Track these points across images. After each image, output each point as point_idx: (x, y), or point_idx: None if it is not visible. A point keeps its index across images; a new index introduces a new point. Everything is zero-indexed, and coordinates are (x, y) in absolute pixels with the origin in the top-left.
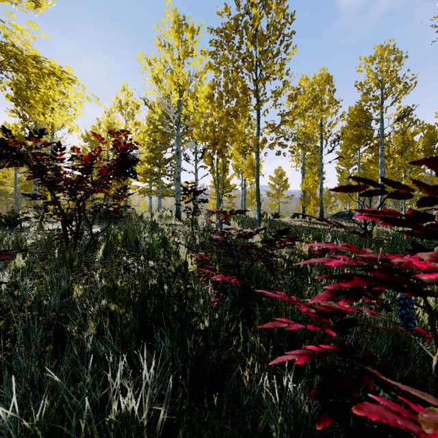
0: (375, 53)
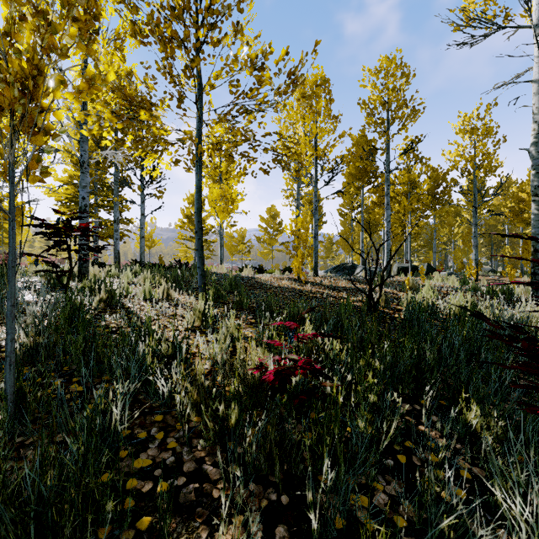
0: (380, 65)
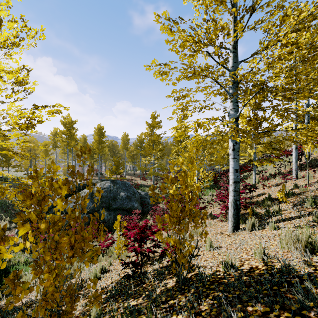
0: None
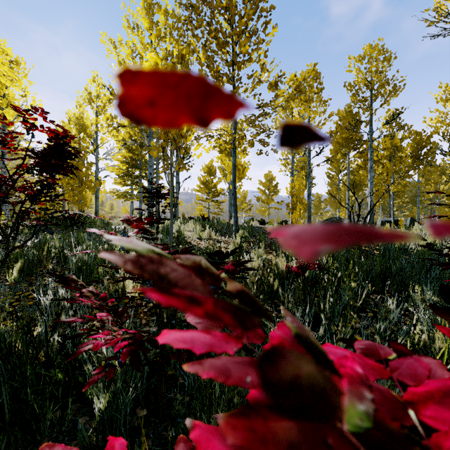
0: (364, 52)
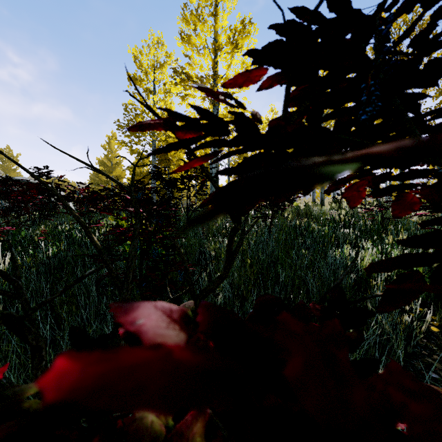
0: None
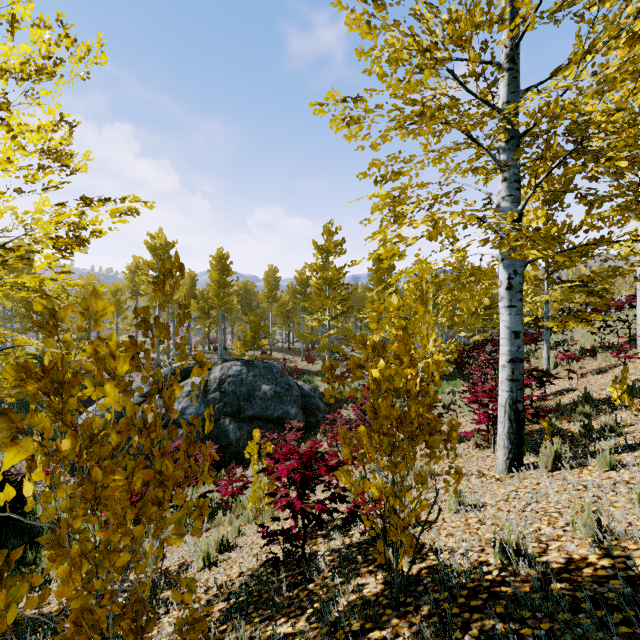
0: None
